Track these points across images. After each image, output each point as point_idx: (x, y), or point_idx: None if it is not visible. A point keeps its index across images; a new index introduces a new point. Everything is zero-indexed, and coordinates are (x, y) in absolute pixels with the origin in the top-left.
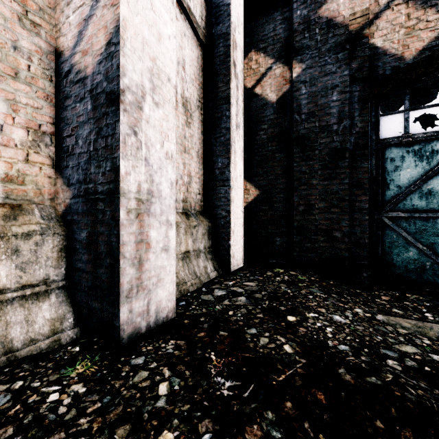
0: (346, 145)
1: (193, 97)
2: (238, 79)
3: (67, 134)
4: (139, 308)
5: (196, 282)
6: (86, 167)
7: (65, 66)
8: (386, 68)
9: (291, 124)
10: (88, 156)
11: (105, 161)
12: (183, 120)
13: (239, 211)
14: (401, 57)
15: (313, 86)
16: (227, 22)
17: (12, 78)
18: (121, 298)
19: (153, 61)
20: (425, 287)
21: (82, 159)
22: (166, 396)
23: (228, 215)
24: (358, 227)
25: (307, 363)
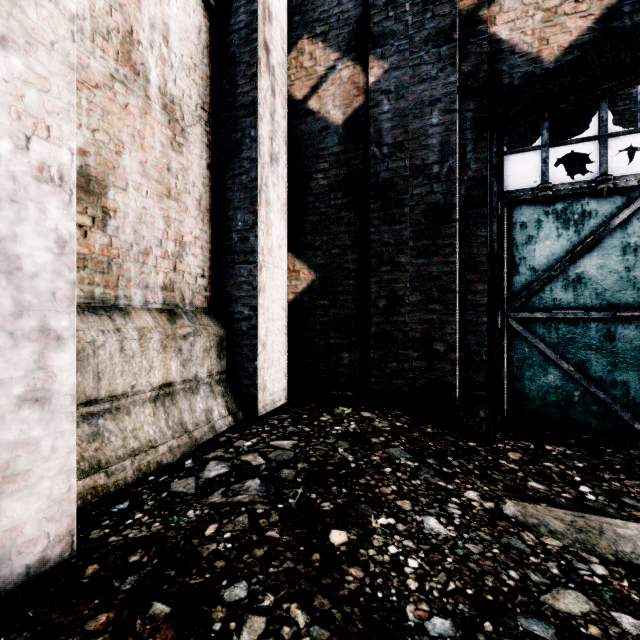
0: (453, 198)
1: (189, 98)
2: (275, 77)
3: None
4: None
5: (182, 444)
6: None
7: None
8: (514, 74)
9: (366, 163)
10: None
11: None
12: (164, 136)
13: (276, 308)
14: (537, 57)
15: (400, 100)
16: None
17: None
18: None
19: None
20: (572, 432)
21: None
22: None
23: (253, 314)
24: (471, 335)
25: None
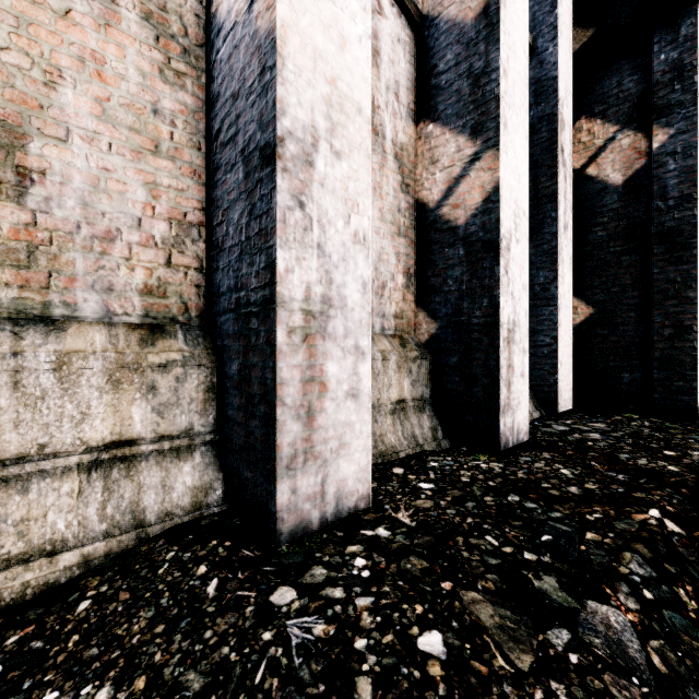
0: None
1: None
2: (566, 167)
3: (432, 274)
4: (508, 424)
5: None
6: (457, 302)
7: (430, 216)
8: None
9: (648, 214)
10: (460, 294)
11: (482, 298)
12: None
13: (566, 337)
14: None
15: (688, 159)
16: (553, 101)
17: (397, 235)
18: (500, 412)
19: (515, 203)
20: None
21: (452, 296)
22: (571, 474)
23: (554, 342)
24: None
25: (698, 478)
